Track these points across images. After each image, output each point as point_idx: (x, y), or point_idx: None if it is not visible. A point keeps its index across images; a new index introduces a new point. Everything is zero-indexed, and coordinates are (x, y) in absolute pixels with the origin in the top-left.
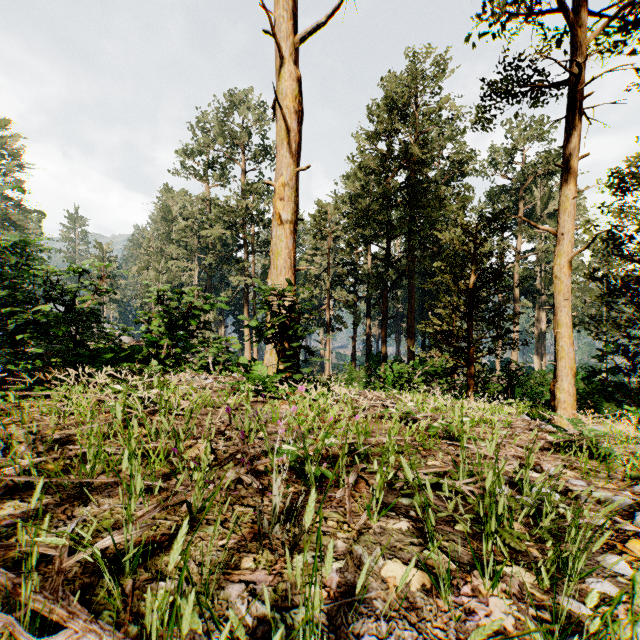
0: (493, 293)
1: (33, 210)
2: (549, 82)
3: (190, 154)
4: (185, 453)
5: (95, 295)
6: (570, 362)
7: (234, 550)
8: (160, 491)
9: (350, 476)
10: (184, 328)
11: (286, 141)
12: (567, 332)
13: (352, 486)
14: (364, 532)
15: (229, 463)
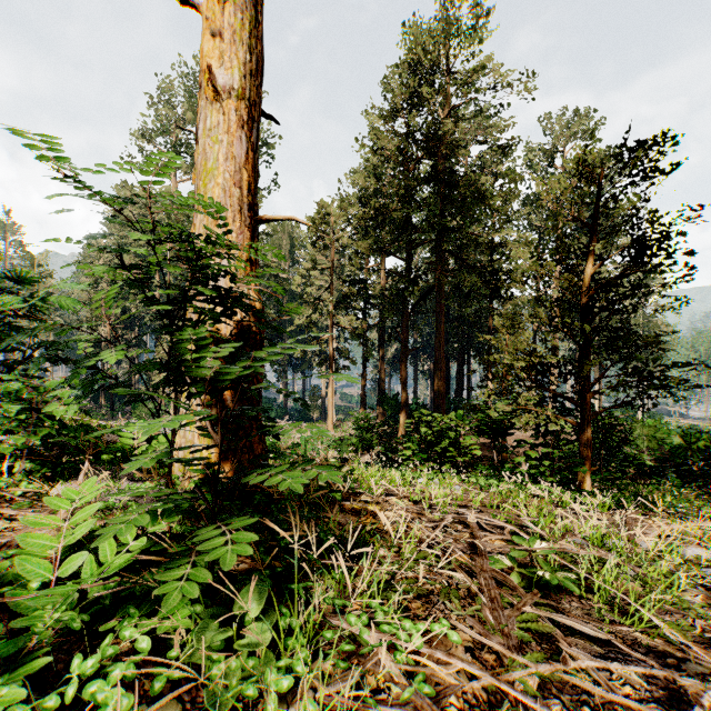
0: (629, 296)
1: None
2: None
3: (150, 137)
4: None
5: (23, 321)
6: None
7: None
8: None
9: None
10: None
11: None
12: None
13: None
14: None
15: None
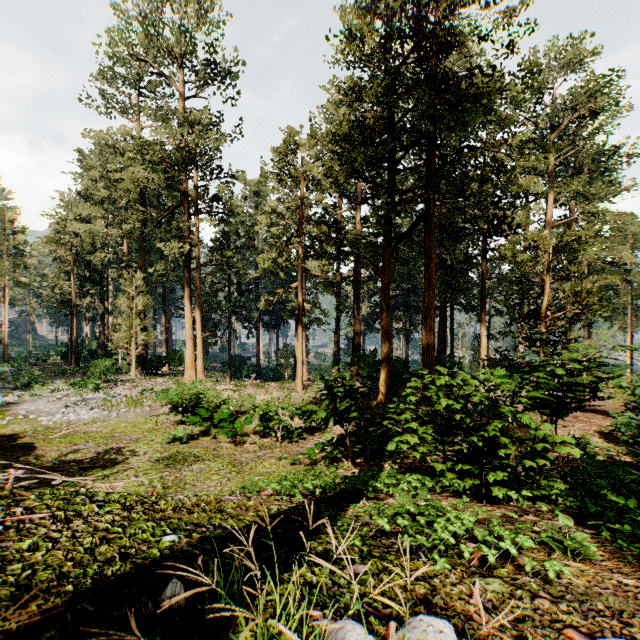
0: None
1: None
2: None
3: (111, 78)
4: None
5: None
6: None
7: None
8: None
9: None
10: None
11: None
12: None
13: None
14: None
15: None
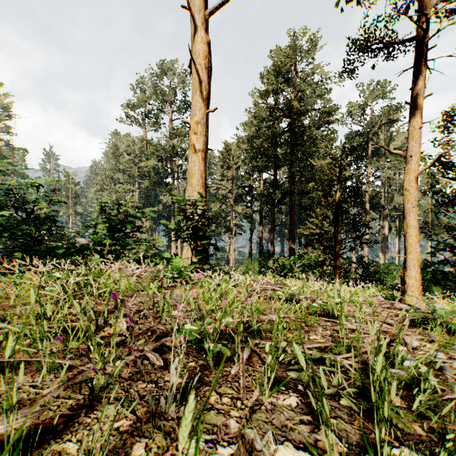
0: (353, 205)
1: (19, 148)
2: (399, 41)
3: (132, 107)
4: (105, 330)
5: (64, 209)
6: (417, 255)
7: (128, 433)
8: (72, 367)
9: (244, 352)
10: (122, 231)
11: (199, 89)
12: (414, 232)
13: (246, 360)
14: (256, 409)
15: (141, 339)
